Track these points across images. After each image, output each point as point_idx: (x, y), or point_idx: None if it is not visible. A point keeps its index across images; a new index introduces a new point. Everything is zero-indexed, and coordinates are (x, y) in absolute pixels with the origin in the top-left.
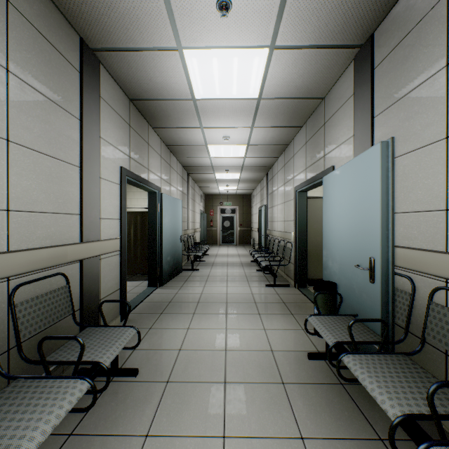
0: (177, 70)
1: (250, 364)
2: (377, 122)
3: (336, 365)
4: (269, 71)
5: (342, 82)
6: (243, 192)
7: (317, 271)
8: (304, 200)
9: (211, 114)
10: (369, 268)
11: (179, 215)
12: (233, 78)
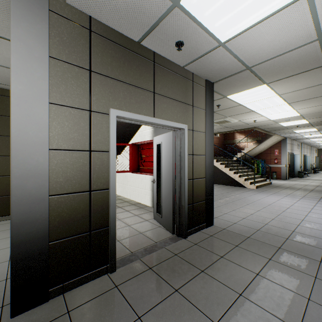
0: (313, 142)
1: None
2: None
3: None
4: None
5: None
6: None
7: None
8: None
9: (320, 143)
10: None
11: (309, 159)
12: None
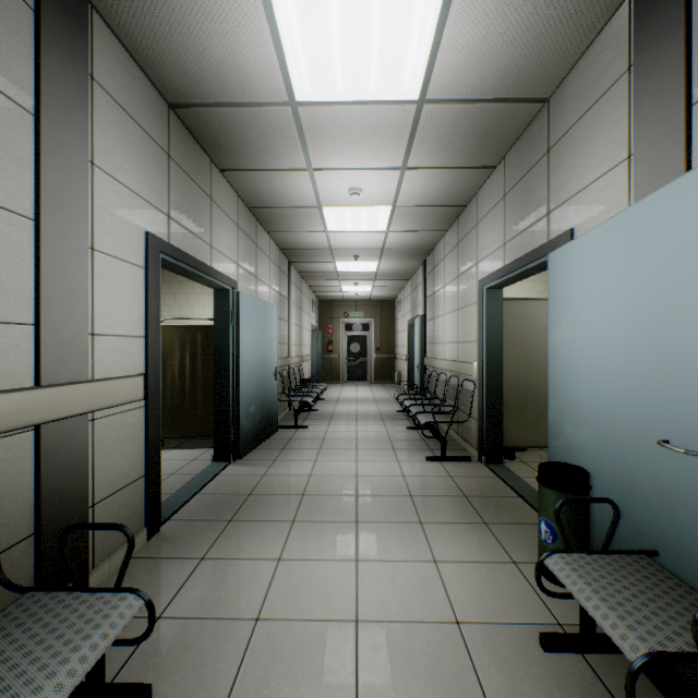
0: (255, 28)
1: (412, 665)
2: None
3: None
4: (447, 29)
5: (594, 55)
6: (382, 296)
7: (521, 432)
8: (498, 303)
9: (327, 138)
10: None
11: (272, 331)
12: (372, 48)
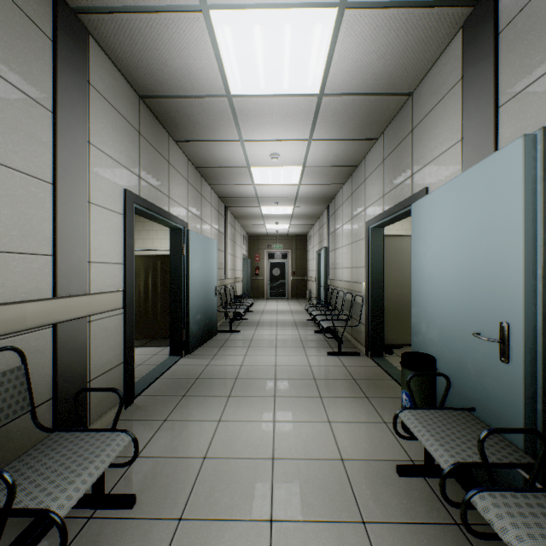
0: (202, 47)
1: (309, 485)
2: (504, 113)
3: (460, 511)
4: (337, 48)
5: (441, 65)
6: (297, 232)
7: (397, 334)
8: (380, 239)
9: (254, 119)
10: (499, 339)
11: (213, 259)
12: (285, 60)
